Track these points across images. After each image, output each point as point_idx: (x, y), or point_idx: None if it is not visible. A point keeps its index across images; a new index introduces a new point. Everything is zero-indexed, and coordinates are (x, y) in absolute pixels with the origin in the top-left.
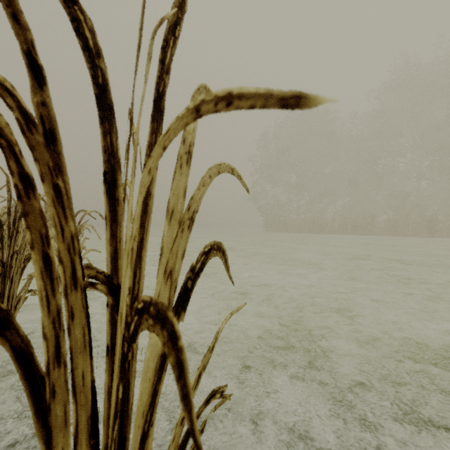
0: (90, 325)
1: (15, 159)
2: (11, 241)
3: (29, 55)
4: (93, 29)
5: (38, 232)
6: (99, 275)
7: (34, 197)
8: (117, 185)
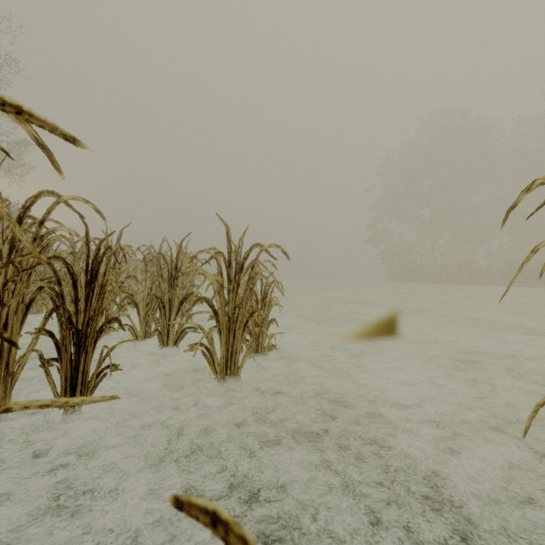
0: None
1: None
2: (233, 295)
3: None
4: None
5: None
6: None
7: None
8: None
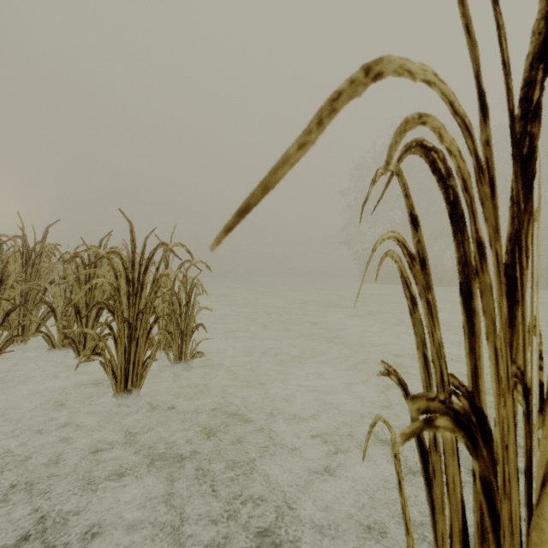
0: (516, 440)
1: (473, 220)
2: (136, 298)
3: (477, 78)
4: (505, 37)
5: (490, 317)
6: (518, 371)
7: (486, 269)
8: (522, 247)
